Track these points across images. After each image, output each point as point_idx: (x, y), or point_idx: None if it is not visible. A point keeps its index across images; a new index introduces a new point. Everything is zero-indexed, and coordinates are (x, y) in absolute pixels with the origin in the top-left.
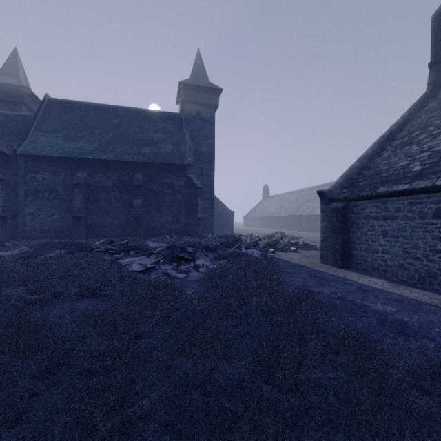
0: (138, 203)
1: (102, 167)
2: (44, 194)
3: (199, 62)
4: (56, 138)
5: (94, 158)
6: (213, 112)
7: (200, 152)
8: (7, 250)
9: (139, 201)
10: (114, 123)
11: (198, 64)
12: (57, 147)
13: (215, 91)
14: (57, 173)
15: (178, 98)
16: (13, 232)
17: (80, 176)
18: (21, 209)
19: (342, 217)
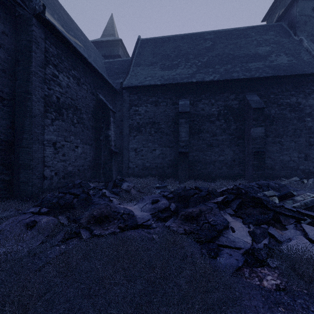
0: (260, 132)
1: (204, 92)
2: (146, 128)
3: None
4: (153, 69)
5: (198, 81)
6: None
7: None
8: (136, 202)
9: (261, 129)
10: (206, 46)
11: None
12: (157, 76)
13: None
14: (158, 104)
15: (271, 9)
16: (117, 168)
17: (183, 104)
18: (126, 145)
19: None
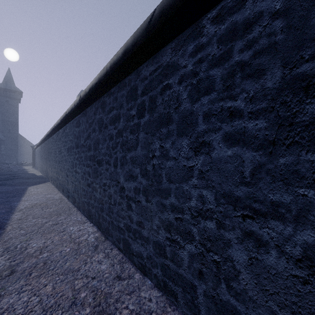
0: None
1: None
2: None
3: (9, 75)
4: None
5: None
6: (18, 102)
7: (9, 121)
8: None
9: None
10: None
11: (8, 76)
12: None
13: (18, 92)
14: None
15: None
16: None
17: None
18: None
19: (33, 153)
